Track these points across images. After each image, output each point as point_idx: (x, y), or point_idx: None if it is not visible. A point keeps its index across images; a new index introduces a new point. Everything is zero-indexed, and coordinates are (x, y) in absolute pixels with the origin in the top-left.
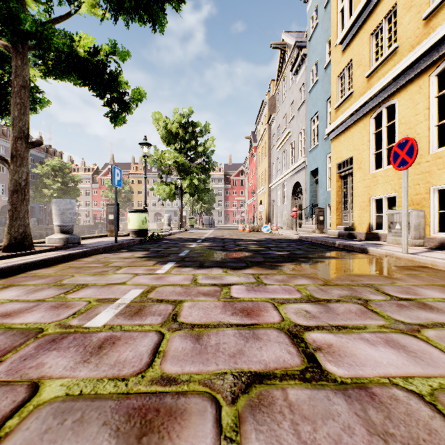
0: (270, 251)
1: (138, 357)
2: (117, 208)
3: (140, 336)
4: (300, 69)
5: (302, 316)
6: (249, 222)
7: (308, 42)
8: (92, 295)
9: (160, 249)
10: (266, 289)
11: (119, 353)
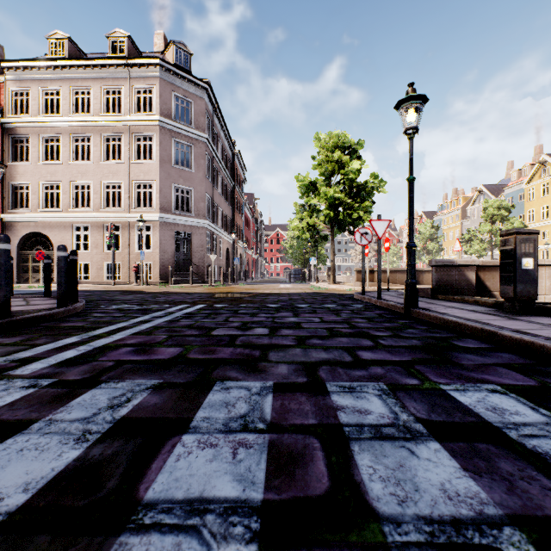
0: None
1: None
2: None
3: None
4: None
5: None
6: None
7: None
8: None
9: None
10: None
11: None
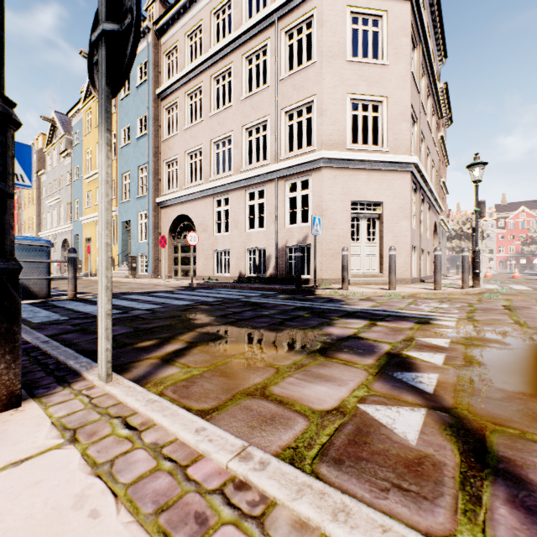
0: None
1: None
2: None
3: None
4: (68, 158)
5: None
6: None
7: (74, 146)
8: None
9: None
10: None
11: None
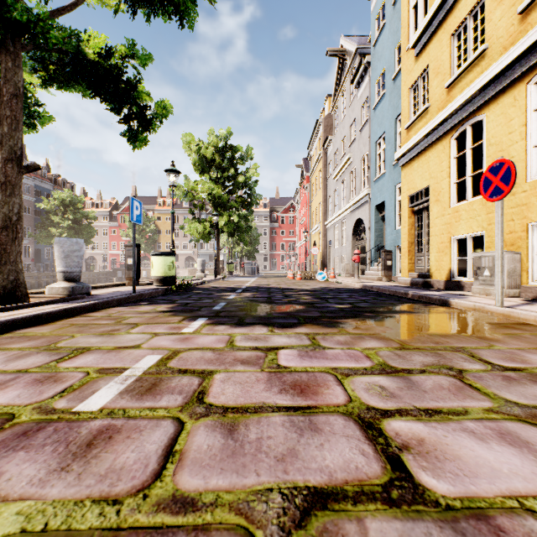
0: (327, 303)
1: (142, 462)
2: (138, 250)
3: (150, 427)
4: (362, 81)
5: (377, 395)
6: (300, 268)
7: (372, 47)
8: (93, 363)
9: (190, 301)
10: (325, 355)
11: (116, 455)
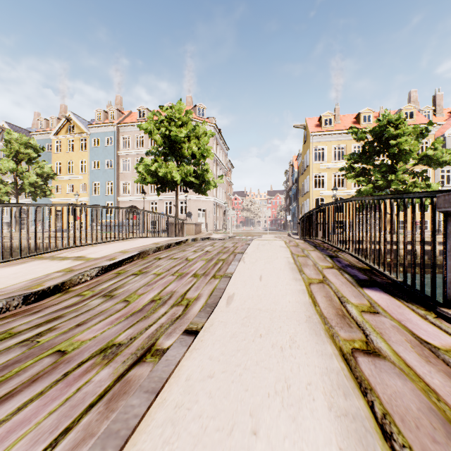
0: None
1: None
2: None
3: None
4: None
5: None
6: None
7: None
8: None
9: None
10: None
11: None
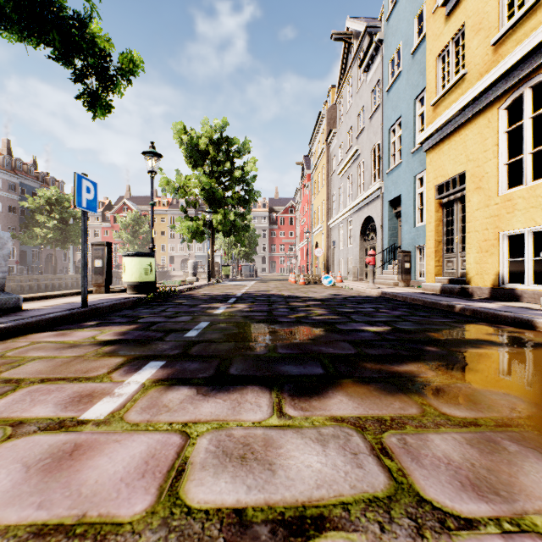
0: (353, 323)
1: None
2: (108, 249)
3: None
4: (372, 63)
5: None
6: (300, 271)
7: (385, 22)
8: None
9: (160, 318)
10: None
11: None
